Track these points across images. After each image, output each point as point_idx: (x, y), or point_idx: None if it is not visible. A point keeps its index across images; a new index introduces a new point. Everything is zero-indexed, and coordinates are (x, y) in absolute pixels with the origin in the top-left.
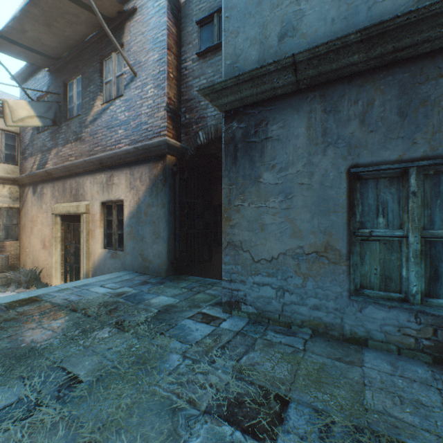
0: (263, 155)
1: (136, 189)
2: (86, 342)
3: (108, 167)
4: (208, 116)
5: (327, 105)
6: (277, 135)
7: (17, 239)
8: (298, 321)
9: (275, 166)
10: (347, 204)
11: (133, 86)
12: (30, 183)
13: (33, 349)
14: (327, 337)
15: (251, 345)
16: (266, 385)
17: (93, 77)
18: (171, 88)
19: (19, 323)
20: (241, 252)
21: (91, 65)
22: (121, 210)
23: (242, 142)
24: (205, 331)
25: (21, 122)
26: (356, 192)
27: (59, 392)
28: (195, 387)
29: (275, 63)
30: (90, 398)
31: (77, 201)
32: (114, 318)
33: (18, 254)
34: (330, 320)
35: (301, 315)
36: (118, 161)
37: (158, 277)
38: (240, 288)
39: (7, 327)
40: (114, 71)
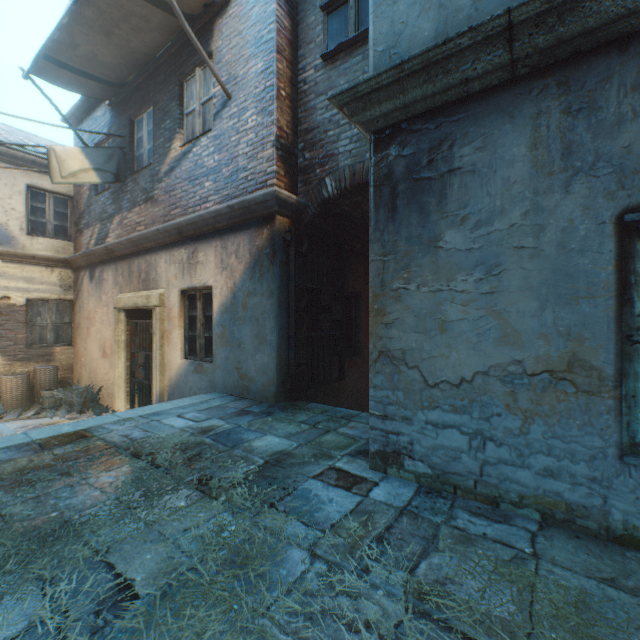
0: (444, 200)
1: (229, 269)
2: (149, 516)
3: (190, 238)
4: (340, 153)
5: (572, 100)
6: (472, 163)
7: (70, 343)
8: (513, 495)
9: (466, 218)
10: (615, 282)
11: (226, 115)
12: (86, 265)
13: (67, 523)
14: (573, 530)
15: (431, 539)
16: (477, 634)
17: (170, 107)
18: (282, 112)
19: (53, 474)
20: (403, 370)
21: (166, 90)
22: (209, 302)
23: (406, 180)
24: (344, 505)
25: (73, 177)
26: (634, 259)
27: (97, 617)
28: (338, 628)
29: (472, 31)
30: (147, 636)
31: (148, 289)
32: (196, 471)
33: (71, 364)
34: (579, 499)
35: (519, 486)
36: (204, 229)
37: (263, 403)
38: (402, 431)
39: (36, 480)
40: (199, 96)
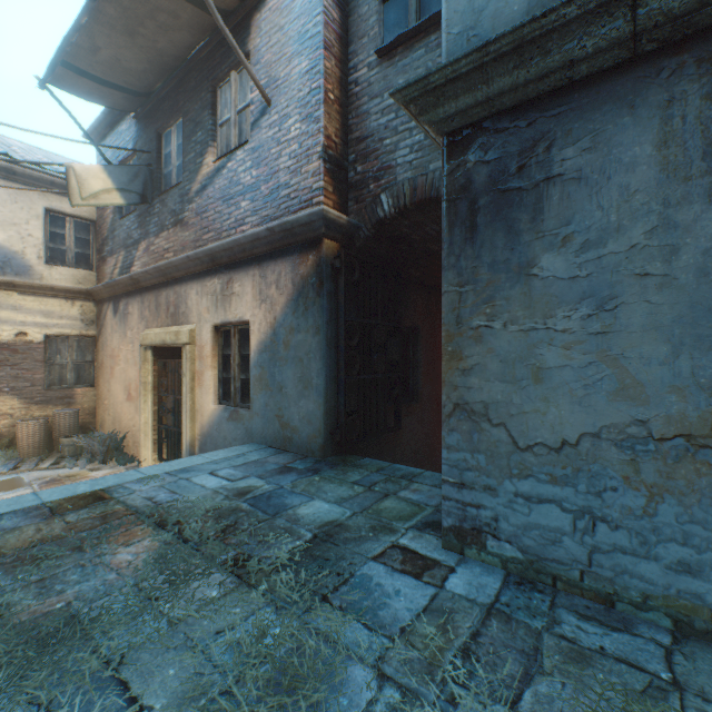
0: (539, 216)
1: (269, 302)
2: (173, 611)
3: (224, 266)
4: (398, 164)
5: None
6: (577, 168)
7: (92, 384)
8: (634, 594)
9: (570, 238)
10: None
11: (266, 124)
12: (109, 297)
13: (74, 619)
14: None
15: (533, 654)
16: None
17: (201, 117)
18: (330, 118)
19: (62, 550)
20: (485, 427)
21: (197, 98)
22: (245, 339)
23: (488, 192)
24: (415, 600)
25: (94, 199)
26: None
27: None
28: None
29: None
30: None
31: (177, 324)
32: (231, 548)
33: (93, 408)
34: None
35: (642, 582)
36: (240, 255)
37: (309, 458)
38: (483, 503)
39: (42, 557)
40: (234, 103)
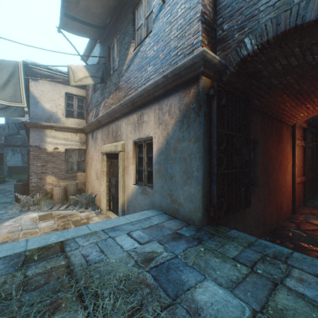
0: None
1: (164, 124)
2: None
3: (138, 107)
4: (261, 11)
5: None
6: None
7: (84, 171)
8: None
9: None
10: None
11: (162, 15)
12: (90, 131)
13: None
14: None
15: None
16: None
17: (127, 29)
18: None
19: None
20: None
21: (125, 19)
22: (150, 148)
23: None
24: None
25: (80, 82)
26: None
27: None
28: None
29: None
30: None
31: (116, 141)
32: None
33: (84, 181)
34: None
35: None
36: (147, 98)
37: (191, 225)
38: None
39: None
40: (144, 14)
